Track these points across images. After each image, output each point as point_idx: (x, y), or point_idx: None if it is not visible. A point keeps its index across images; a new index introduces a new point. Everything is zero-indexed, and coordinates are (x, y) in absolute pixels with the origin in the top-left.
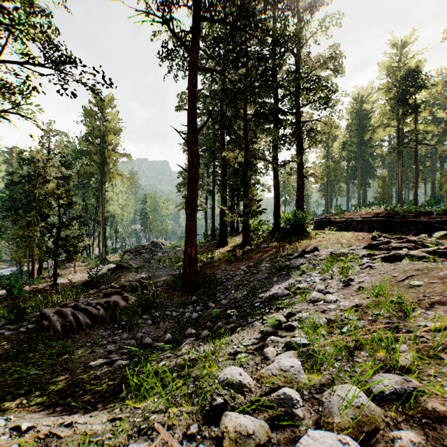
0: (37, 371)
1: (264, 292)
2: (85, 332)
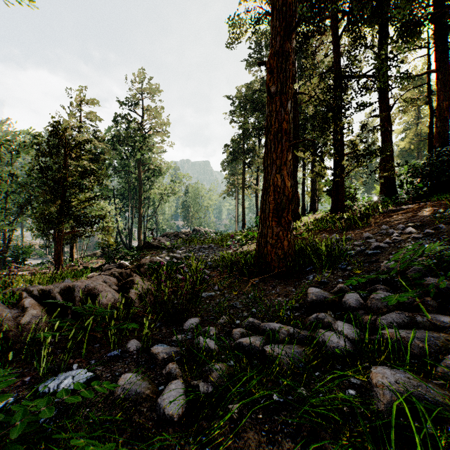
0: None
1: None
2: None
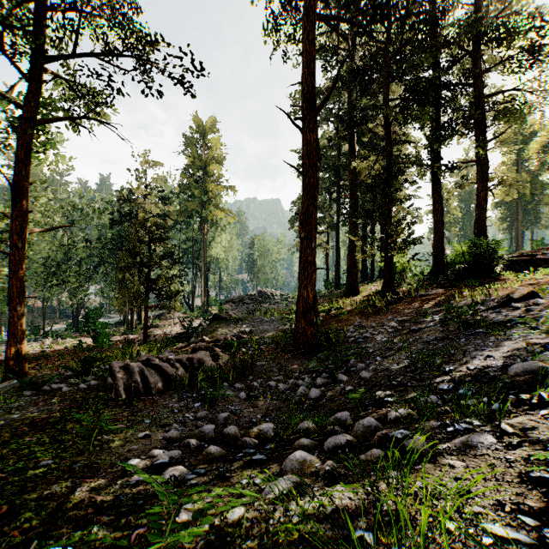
0: (51, 460)
1: (450, 364)
2: (152, 400)
